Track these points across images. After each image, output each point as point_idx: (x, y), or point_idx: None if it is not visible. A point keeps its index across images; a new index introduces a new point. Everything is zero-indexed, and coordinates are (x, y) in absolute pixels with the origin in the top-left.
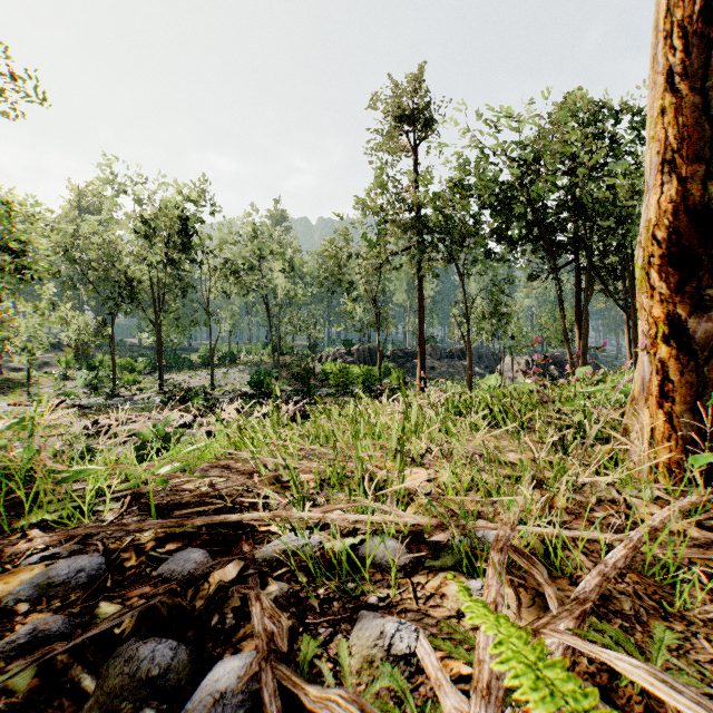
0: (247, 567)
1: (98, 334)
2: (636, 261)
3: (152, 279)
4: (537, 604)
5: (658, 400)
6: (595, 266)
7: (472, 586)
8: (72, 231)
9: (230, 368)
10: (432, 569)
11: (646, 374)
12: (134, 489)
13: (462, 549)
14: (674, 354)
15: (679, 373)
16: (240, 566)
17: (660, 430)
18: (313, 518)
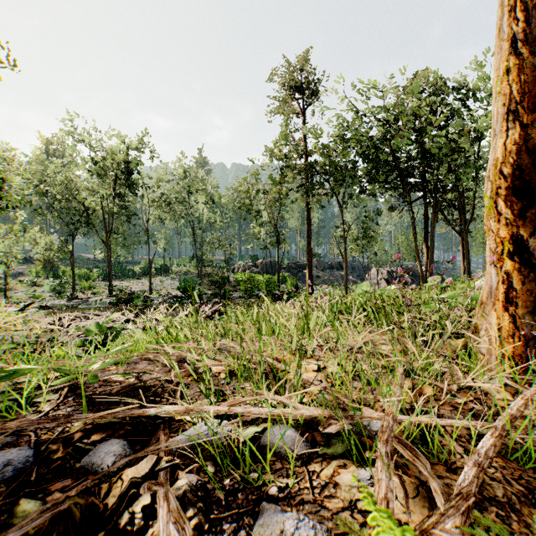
0: (160, 461)
1: (61, 251)
2: (485, 192)
3: (103, 208)
4: (421, 494)
5: (504, 304)
6: (438, 201)
7: (362, 476)
8: (41, 171)
9: (164, 276)
10: (325, 457)
11: (493, 284)
12: (71, 382)
13: (353, 442)
14: (517, 268)
15: (520, 283)
16: (152, 461)
17: (505, 329)
18: (221, 412)
